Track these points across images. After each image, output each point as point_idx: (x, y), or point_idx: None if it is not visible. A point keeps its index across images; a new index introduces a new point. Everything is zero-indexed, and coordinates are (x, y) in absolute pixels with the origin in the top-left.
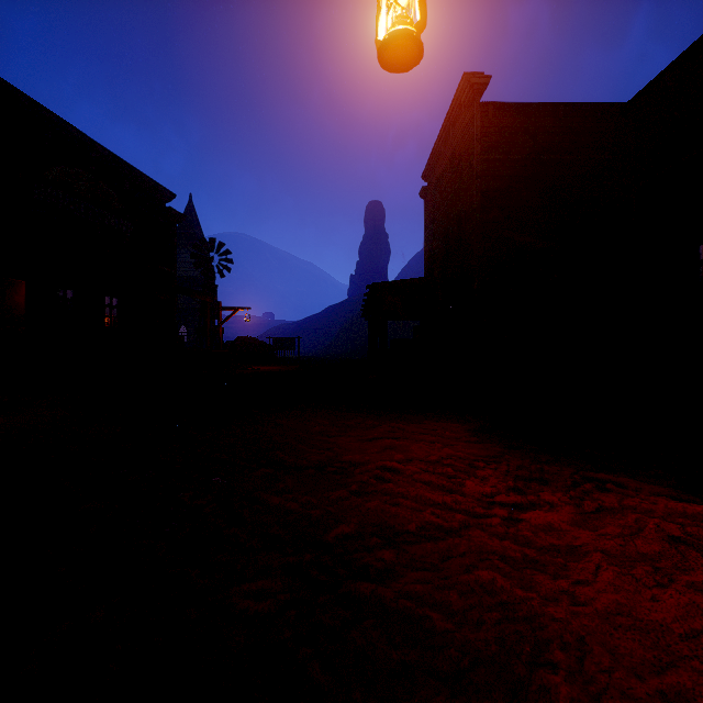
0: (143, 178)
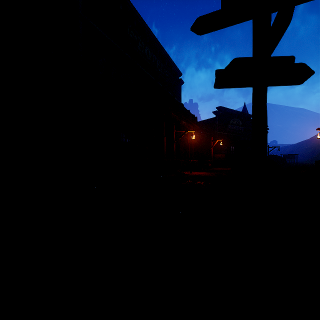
0: (246, 114)
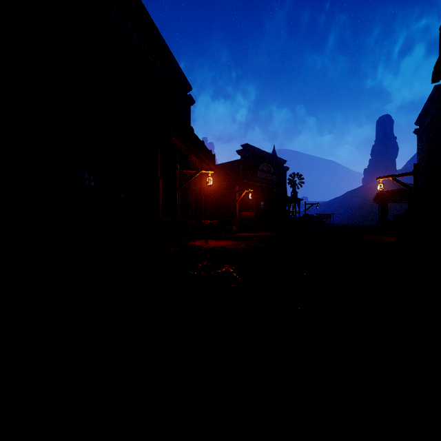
0: (278, 159)
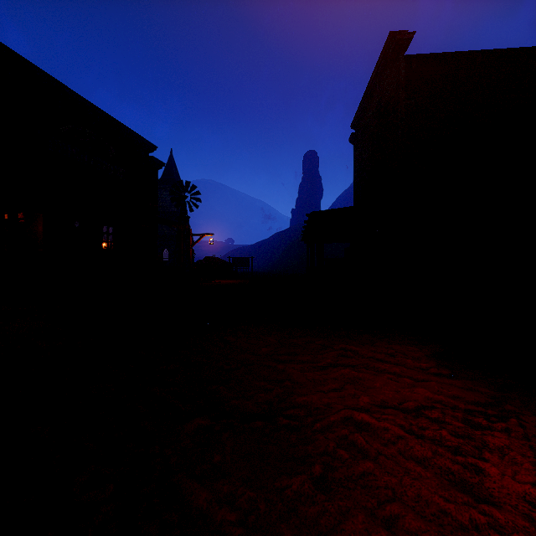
0: (132, 134)
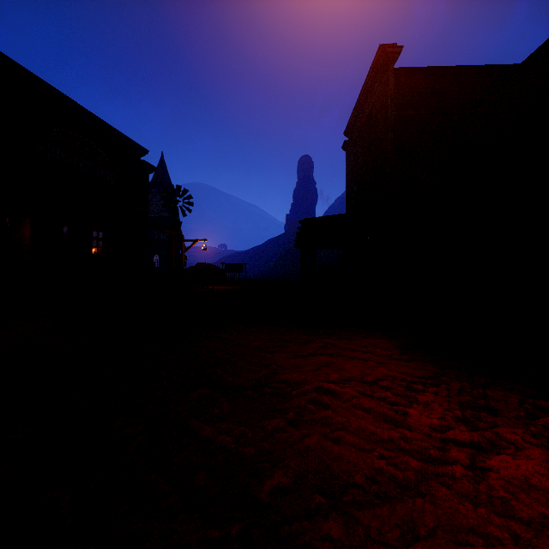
0: (123, 138)
